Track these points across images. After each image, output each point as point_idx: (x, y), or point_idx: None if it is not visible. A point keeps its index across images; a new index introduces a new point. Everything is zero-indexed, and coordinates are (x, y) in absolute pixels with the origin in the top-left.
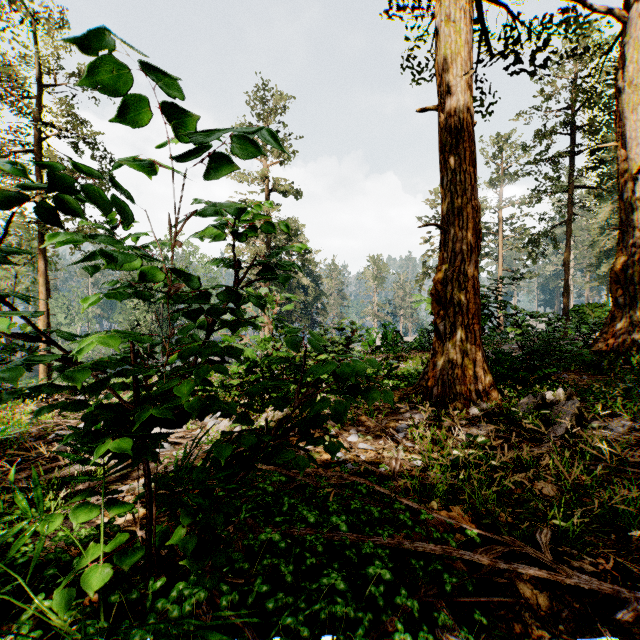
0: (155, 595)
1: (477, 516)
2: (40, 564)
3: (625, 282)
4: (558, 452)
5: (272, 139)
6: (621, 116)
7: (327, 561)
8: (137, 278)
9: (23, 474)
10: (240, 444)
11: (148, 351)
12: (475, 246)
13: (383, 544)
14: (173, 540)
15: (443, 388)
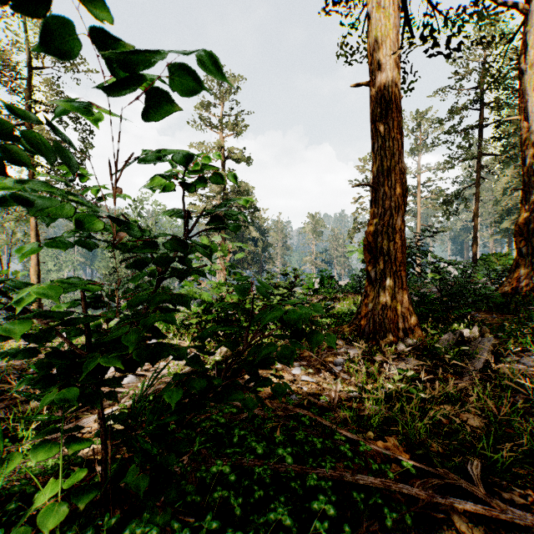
0: (111, 529)
1: (410, 446)
2: (7, 495)
3: (528, 235)
4: (478, 384)
5: (214, 70)
6: (524, 93)
7: (274, 493)
8: (77, 225)
9: (3, 405)
10: (191, 387)
11: (110, 296)
12: (402, 203)
13: (326, 476)
14: (127, 479)
15: (374, 326)
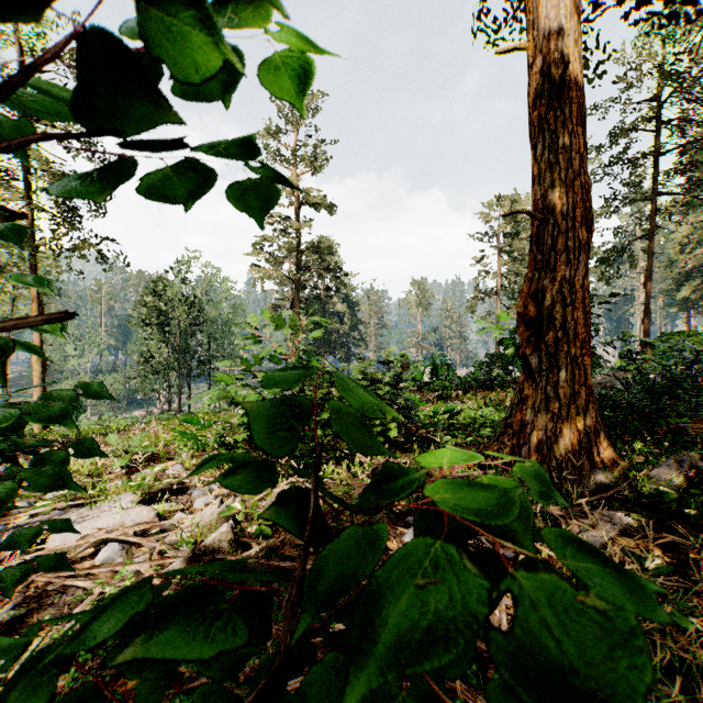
0: None
1: None
2: None
3: None
4: None
5: None
6: None
7: None
8: None
9: None
10: None
11: None
12: (585, 242)
13: None
14: None
15: (538, 449)
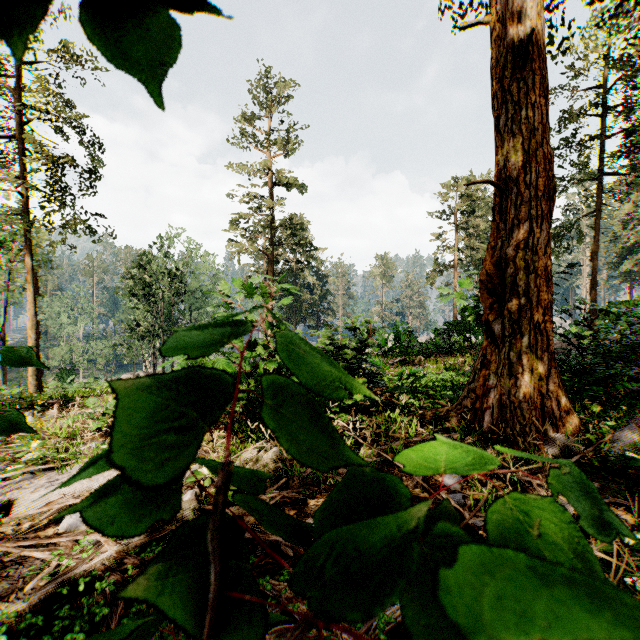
0: None
1: None
2: None
3: None
4: None
5: None
6: None
7: None
8: None
9: None
10: None
11: None
12: (547, 211)
13: None
14: None
15: (501, 413)
